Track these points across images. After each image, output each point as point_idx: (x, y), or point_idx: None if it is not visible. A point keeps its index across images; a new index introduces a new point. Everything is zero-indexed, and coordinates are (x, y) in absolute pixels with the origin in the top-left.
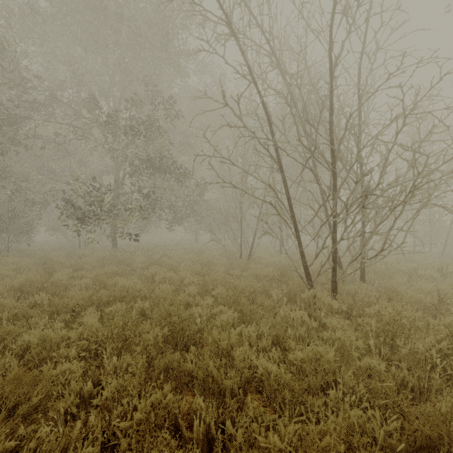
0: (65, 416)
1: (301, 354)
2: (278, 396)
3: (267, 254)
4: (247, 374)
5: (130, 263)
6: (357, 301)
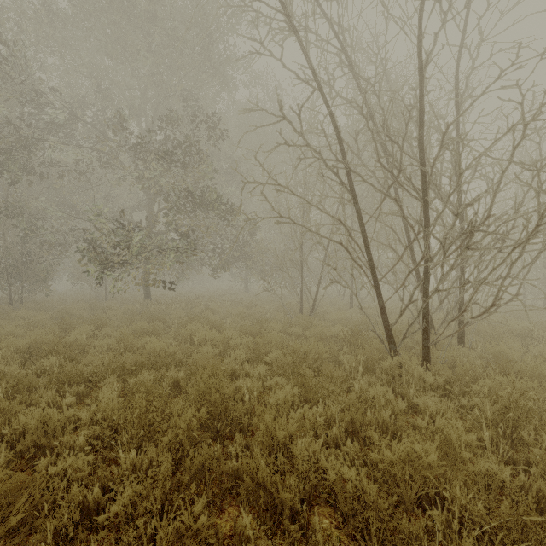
0: (59, 539)
1: (390, 454)
2: (358, 517)
3: (334, 308)
4: (313, 481)
5: (164, 319)
6: (459, 374)
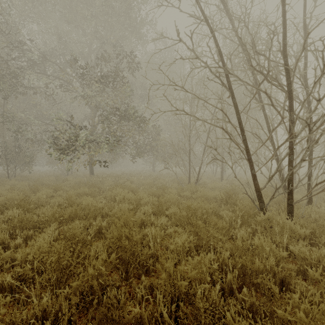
0: None
1: (304, 316)
2: None
3: (210, 180)
4: None
5: (99, 186)
6: None
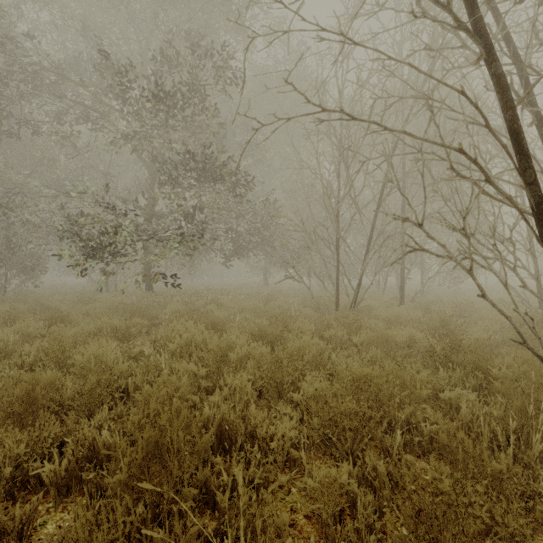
0: None
1: None
2: None
3: (378, 303)
4: None
5: (151, 314)
6: None
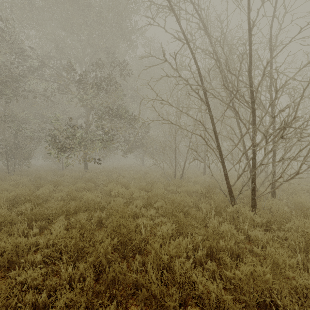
0: None
1: (240, 273)
2: None
3: (194, 175)
4: (187, 290)
5: (95, 181)
6: (276, 217)
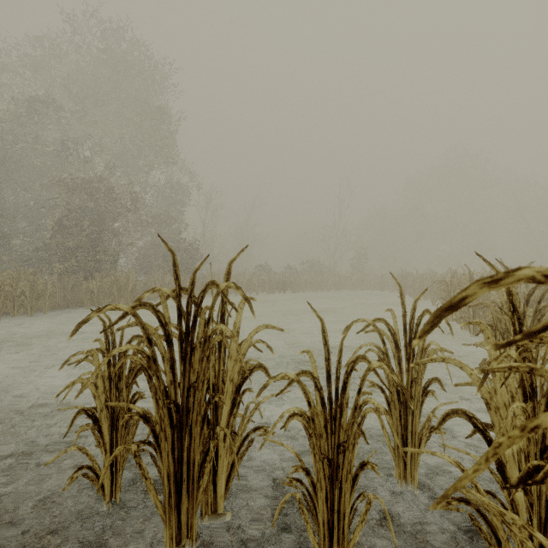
0: None
1: None
2: None
3: None
4: None
5: None
6: None
